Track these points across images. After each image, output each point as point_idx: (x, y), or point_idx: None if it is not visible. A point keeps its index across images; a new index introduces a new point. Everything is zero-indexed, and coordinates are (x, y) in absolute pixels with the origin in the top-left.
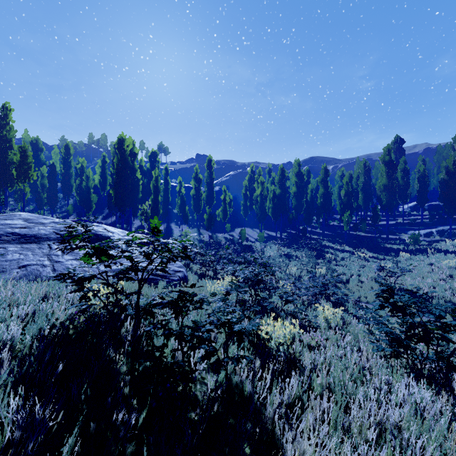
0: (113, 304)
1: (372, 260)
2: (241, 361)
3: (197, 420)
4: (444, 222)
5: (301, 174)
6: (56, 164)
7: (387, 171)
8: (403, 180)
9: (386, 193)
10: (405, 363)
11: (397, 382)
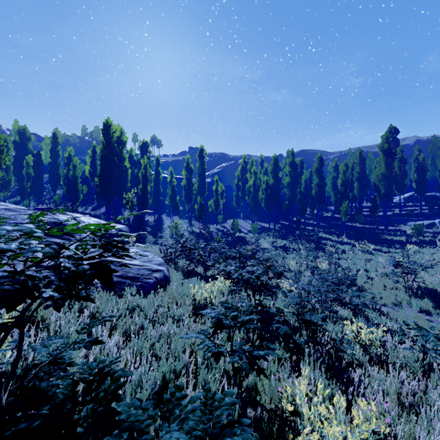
0: None
1: (376, 253)
2: None
3: None
4: None
5: (294, 164)
6: (47, 155)
7: (386, 159)
8: (400, 170)
9: (385, 182)
10: None
11: None
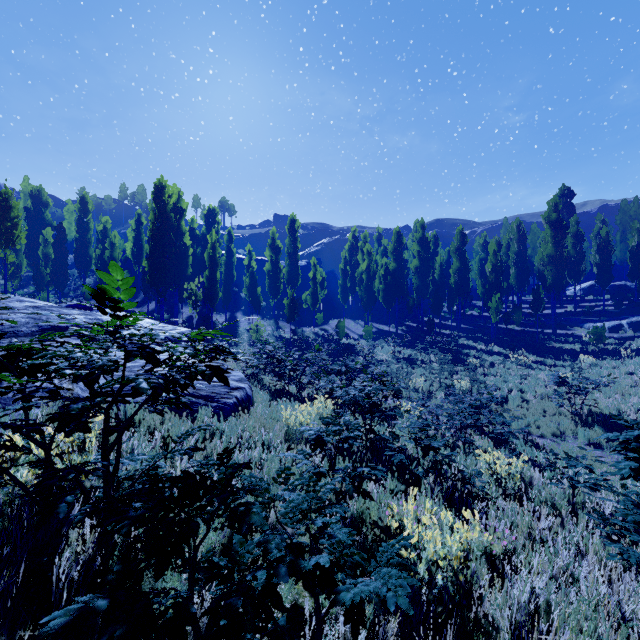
0: (36, 491)
1: (537, 367)
2: None
3: None
4: (638, 310)
5: (425, 241)
6: (70, 226)
7: (554, 235)
8: (575, 249)
9: (552, 267)
10: None
11: None
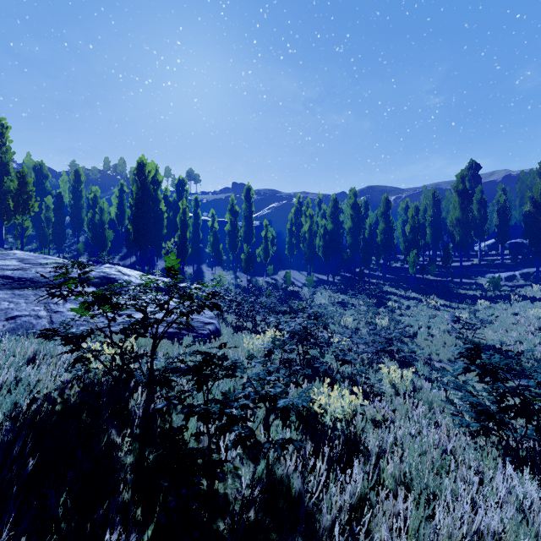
0: (118, 369)
1: (443, 309)
2: (287, 447)
3: (226, 537)
4: (530, 263)
5: (357, 206)
6: (65, 194)
7: (461, 202)
8: (480, 213)
9: (460, 228)
10: (497, 442)
11: (489, 470)
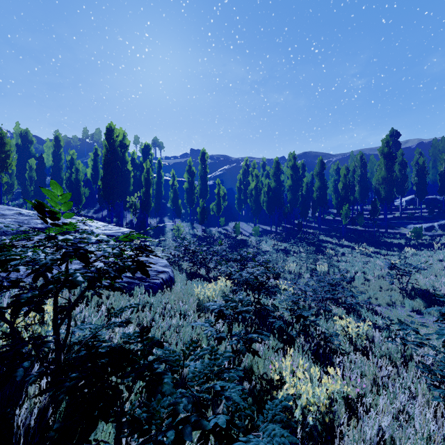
0: None
1: (374, 255)
2: None
3: None
4: None
5: (296, 167)
6: (48, 157)
7: (386, 163)
8: (401, 173)
9: (385, 186)
10: None
11: None
